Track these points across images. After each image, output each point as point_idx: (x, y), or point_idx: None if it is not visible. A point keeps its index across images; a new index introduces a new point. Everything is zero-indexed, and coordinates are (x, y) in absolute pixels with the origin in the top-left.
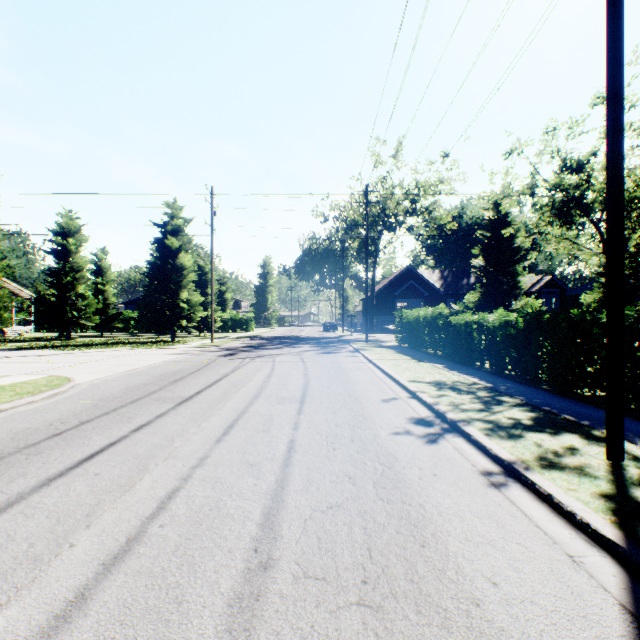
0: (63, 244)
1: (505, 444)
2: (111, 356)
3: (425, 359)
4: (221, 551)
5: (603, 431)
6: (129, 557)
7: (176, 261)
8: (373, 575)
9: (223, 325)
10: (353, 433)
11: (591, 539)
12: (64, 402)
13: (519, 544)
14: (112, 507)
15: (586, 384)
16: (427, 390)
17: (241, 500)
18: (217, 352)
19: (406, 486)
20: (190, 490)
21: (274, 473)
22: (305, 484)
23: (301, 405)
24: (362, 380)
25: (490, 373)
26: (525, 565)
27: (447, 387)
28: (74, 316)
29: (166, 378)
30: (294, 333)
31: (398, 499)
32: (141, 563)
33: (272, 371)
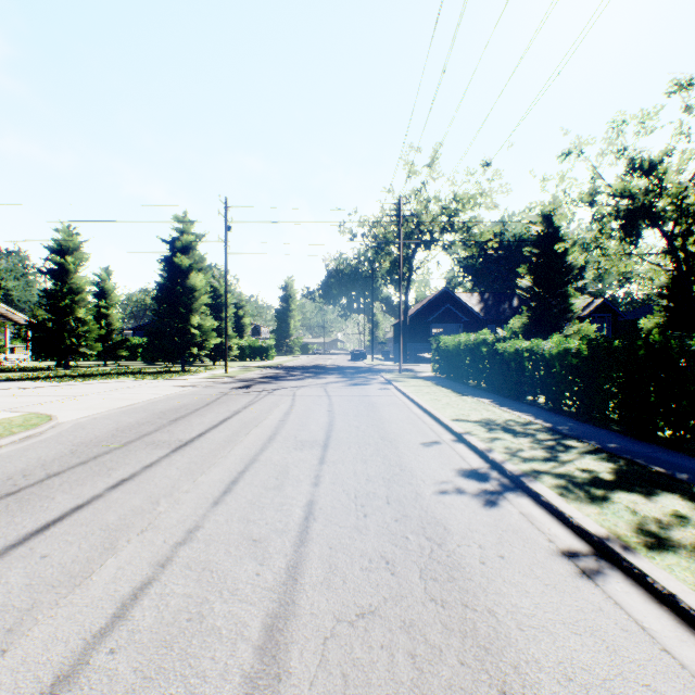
0: (61, 263)
1: (589, 509)
2: (109, 389)
3: (468, 392)
4: None
5: None
6: None
7: (186, 282)
8: None
9: (240, 353)
10: (389, 491)
11: None
12: (36, 447)
13: (649, 688)
14: (49, 615)
15: (672, 426)
16: (476, 432)
17: (235, 602)
18: (230, 384)
19: (465, 576)
20: (166, 584)
21: (284, 554)
22: (326, 573)
23: (324, 451)
24: (397, 418)
25: (546, 410)
26: None
27: (499, 428)
28: (73, 343)
29: (166, 416)
30: (319, 362)
31: (457, 600)
32: None
33: (291, 407)
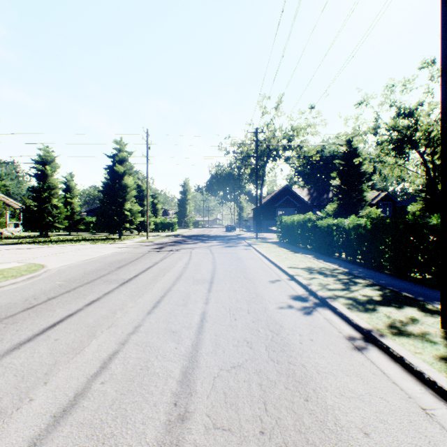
0: (42, 170)
1: (363, 316)
2: (75, 249)
3: (299, 251)
4: (148, 405)
5: (434, 305)
6: (75, 410)
7: (122, 182)
8: (269, 426)
9: (155, 227)
10: (249, 307)
11: (438, 394)
12: (38, 283)
13: (382, 398)
14: (65, 367)
15: (418, 270)
16: (302, 274)
17: (165, 361)
18: (150, 246)
19: (290, 349)
20: (126, 352)
21: (190, 339)
22: (214, 348)
23: (210, 285)
24: (254, 266)
25: (346, 261)
26: (389, 417)
27: (316, 272)
28: (50, 220)
29: (113, 265)
30: (205, 232)
31: (285, 360)
32: (84, 416)
33: (189, 260)
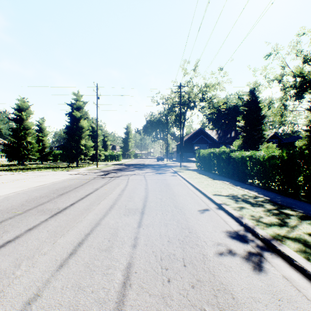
0: (19, 115)
1: None
2: (36, 175)
3: (216, 178)
4: None
5: None
6: None
7: (79, 124)
8: None
9: (105, 158)
10: (184, 253)
11: None
12: None
13: None
14: None
15: None
16: (228, 203)
17: None
18: (98, 173)
19: None
20: None
21: None
22: None
23: (141, 217)
24: (182, 193)
25: (261, 188)
26: None
27: (241, 200)
28: (25, 153)
29: (58, 192)
30: (142, 162)
31: None
32: None
33: (126, 186)
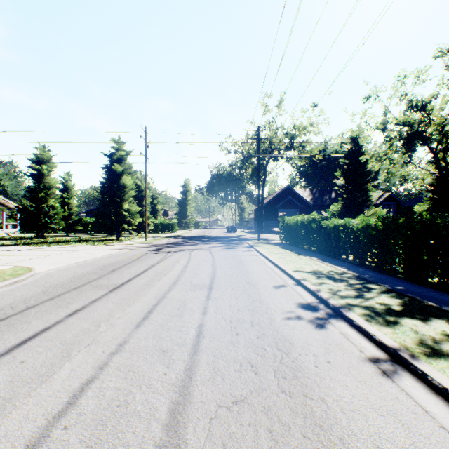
0: (38, 169)
1: (386, 330)
2: (69, 251)
3: (303, 253)
4: None
5: None
6: None
7: (120, 181)
8: None
9: (155, 228)
10: (252, 318)
11: None
12: (20, 289)
13: None
14: (23, 402)
15: (438, 274)
16: (309, 278)
17: (150, 393)
18: (148, 247)
19: (305, 375)
20: (103, 381)
21: (183, 360)
22: (211, 373)
23: (209, 291)
24: (257, 270)
25: (354, 264)
26: None
27: (324, 276)
28: (46, 221)
29: (106, 268)
30: (206, 233)
31: (299, 392)
32: None
33: (188, 262)
